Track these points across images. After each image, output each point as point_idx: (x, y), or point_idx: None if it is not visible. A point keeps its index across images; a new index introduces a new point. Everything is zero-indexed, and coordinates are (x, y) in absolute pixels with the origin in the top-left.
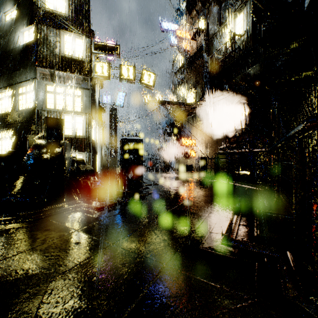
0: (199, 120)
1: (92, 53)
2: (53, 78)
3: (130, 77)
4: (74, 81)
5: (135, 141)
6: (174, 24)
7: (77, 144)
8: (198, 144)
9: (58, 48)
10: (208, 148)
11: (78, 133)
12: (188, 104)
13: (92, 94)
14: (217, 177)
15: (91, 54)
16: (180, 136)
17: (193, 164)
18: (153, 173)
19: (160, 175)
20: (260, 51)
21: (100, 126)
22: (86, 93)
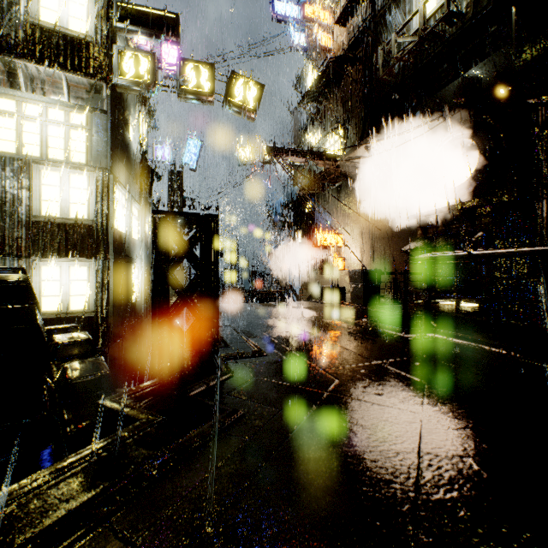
0: (353, 193)
1: (117, 36)
2: (14, 81)
3: (202, 89)
4: (66, 89)
5: (199, 224)
6: (298, 5)
7: (74, 239)
8: (351, 244)
9: (23, 5)
10: (372, 252)
11: (76, 214)
12: (331, 156)
13: (115, 126)
14: (425, 323)
15: (113, 34)
16: (311, 228)
17: (338, 284)
18: (254, 307)
19: (272, 313)
20: (509, 17)
21: (145, 206)
22: (99, 121)
